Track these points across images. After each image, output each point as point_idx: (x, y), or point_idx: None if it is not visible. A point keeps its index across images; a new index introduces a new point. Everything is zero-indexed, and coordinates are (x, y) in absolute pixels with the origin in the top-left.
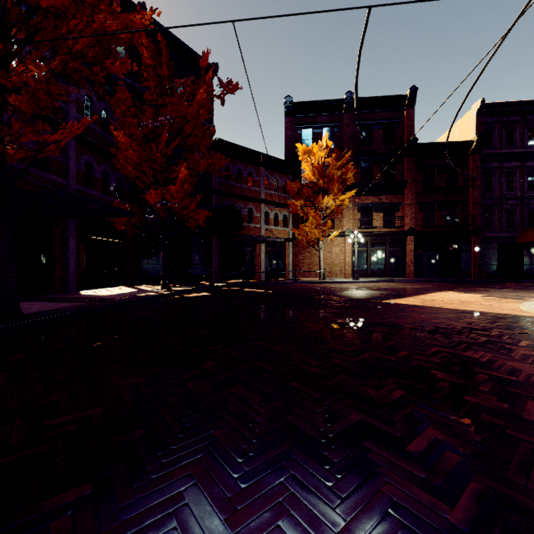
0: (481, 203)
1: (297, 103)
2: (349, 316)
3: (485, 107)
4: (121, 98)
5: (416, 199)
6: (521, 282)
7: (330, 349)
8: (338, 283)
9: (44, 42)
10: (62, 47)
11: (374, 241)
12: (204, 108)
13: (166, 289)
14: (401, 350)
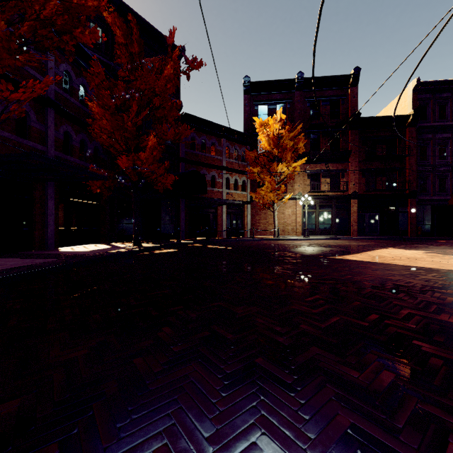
0: (417, 169)
1: (254, 83)
2: (307, 273)
3: (420, 85)
4: (95, 71)
5: (359, 167)
6: (452, 239)
7: (295, 311)
8: (290, 240)
9: (7, 1)
10: (27, 10)
11: (322, 203)
12: (171, 82)
13: (137, 245)
14: (370, 312)
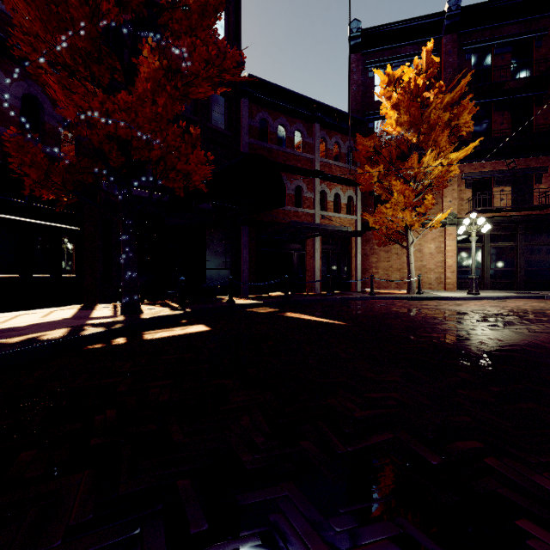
0: None
1: (368, 31)
2: None
3: None
4: None
5: None
6: None
7: None
8: (446, 299)
9: None
10: None
11: (495, 232)
12: None
13: (129, 314)
14: None
